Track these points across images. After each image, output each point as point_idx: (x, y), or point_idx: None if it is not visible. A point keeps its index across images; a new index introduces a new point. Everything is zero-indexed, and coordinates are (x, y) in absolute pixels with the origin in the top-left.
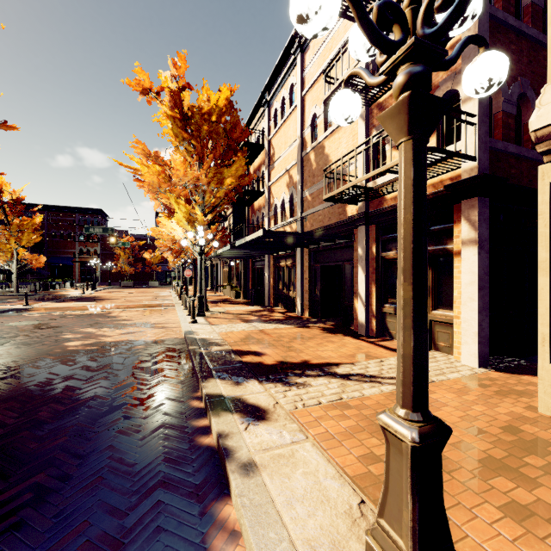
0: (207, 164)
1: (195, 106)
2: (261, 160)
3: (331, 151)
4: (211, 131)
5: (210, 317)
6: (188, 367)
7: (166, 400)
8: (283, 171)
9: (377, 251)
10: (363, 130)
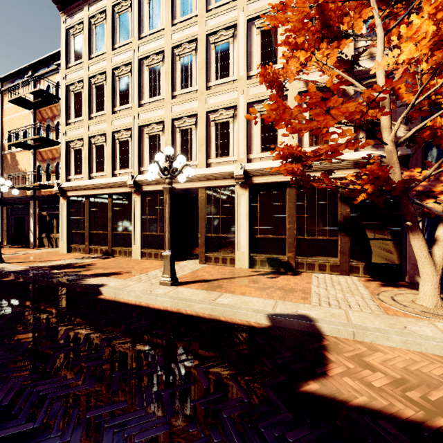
0: None
1: None
2: None
3: (19, 159)
4: None
5: None
6: None
7: None
8: None
9: (39, 212)
10: (33, 159)
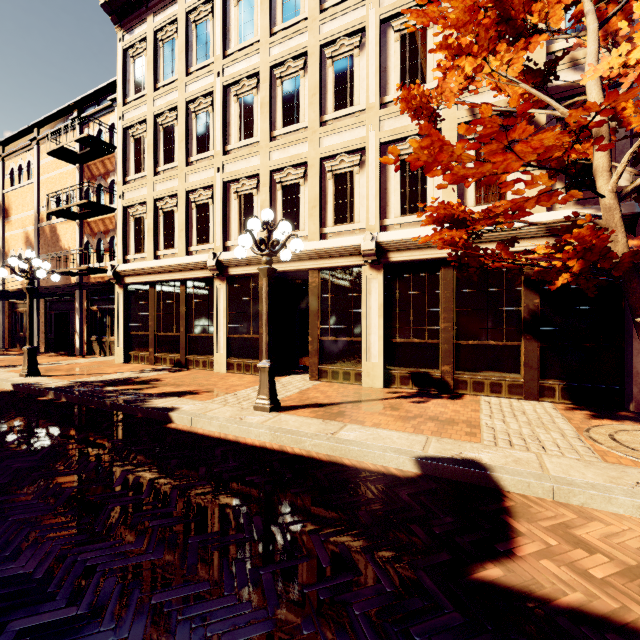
0: None
1: None
2: None
3: (61, 234)
4: None
5: None
6: None
7: None
8: (21, 230)
9: (88, 306)
10: (79, 233)
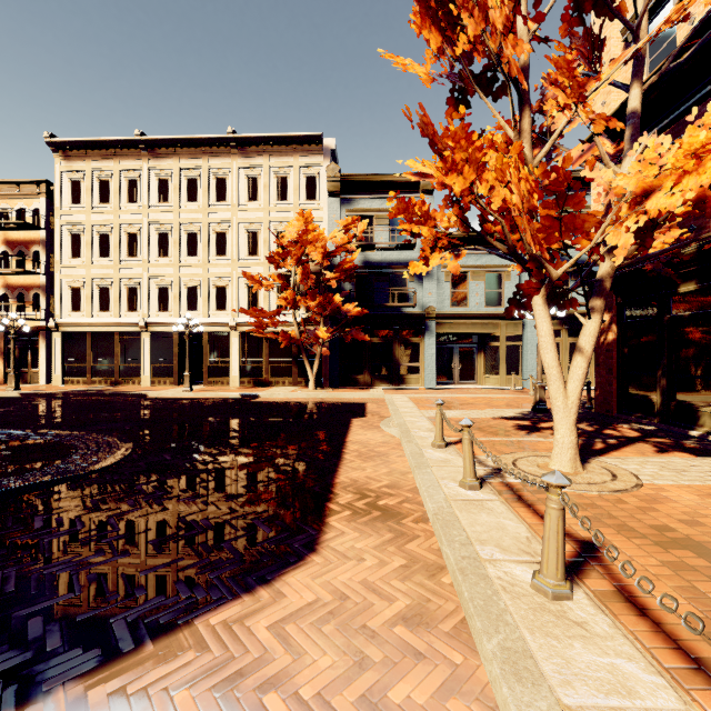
0: None
1: None
2: None
3: None
4: None
5: None
6: None
7: None
8: None
9: (4, 345)
10: None
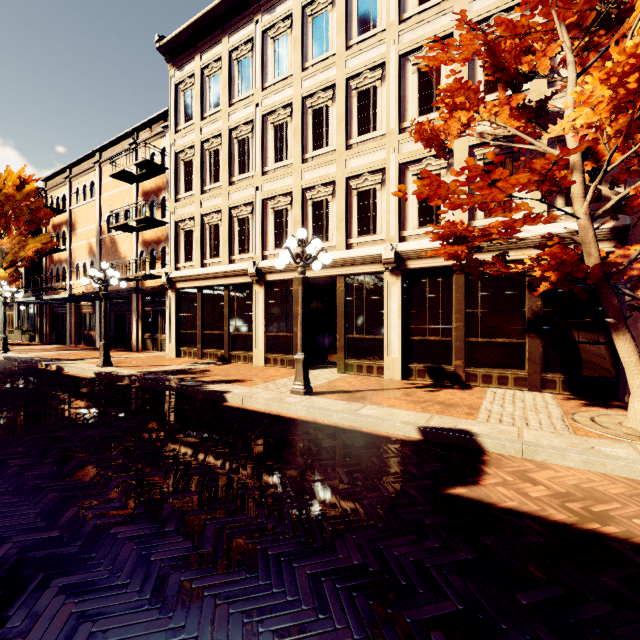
0: (14, 236)
1: (1, 192)
2: (62, 220)
3: (120, 244)
4: (15, 208)
5: (15, 351)
6: (24, 364)
7: (24, 368)
8: (85, 241)
9: (142, 308)
10: (135, 244)
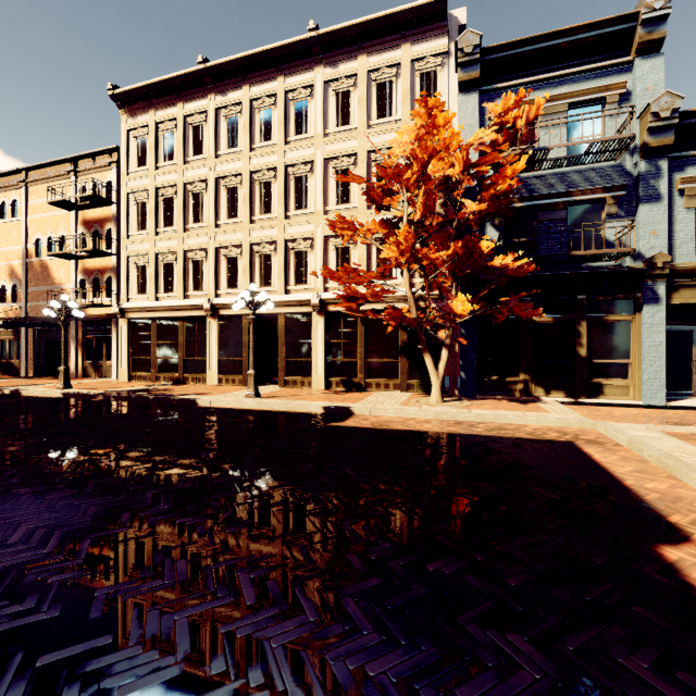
0: None
1: None
2: None
3: (53, 270)
4: None
5: None
6: None
7: None
8: (5, 263)
9: (83, 335)
10: (74, 271)
